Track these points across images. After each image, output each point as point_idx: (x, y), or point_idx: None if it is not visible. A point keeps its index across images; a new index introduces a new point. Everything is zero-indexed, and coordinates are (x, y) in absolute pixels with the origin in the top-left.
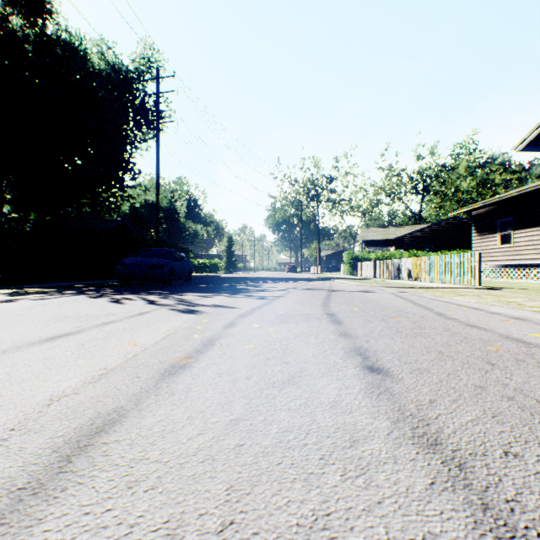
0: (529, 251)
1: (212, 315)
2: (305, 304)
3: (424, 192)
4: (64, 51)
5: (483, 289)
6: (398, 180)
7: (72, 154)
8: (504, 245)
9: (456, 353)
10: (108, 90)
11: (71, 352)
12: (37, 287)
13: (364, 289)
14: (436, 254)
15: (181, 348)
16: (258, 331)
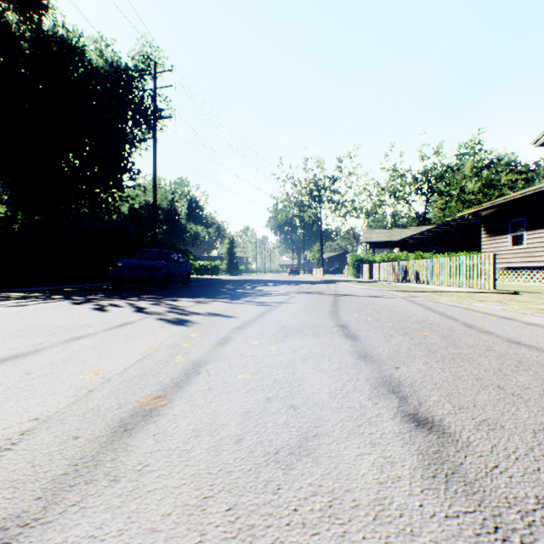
0: (543, 252)
1: (204, 326)
2: (312, 312)
3: (429, 193)
4: (61, 47)
5: (501, 294)
6: (402, 180)
7: (70, 154)
8: (516, 246)
9: (522, 390)
10: (106, 88)
11: (5, 386)
12: (23, 291)
13: (373, 294)
14: (443, 256)
15: (155, 380)
16: (257, 350)
